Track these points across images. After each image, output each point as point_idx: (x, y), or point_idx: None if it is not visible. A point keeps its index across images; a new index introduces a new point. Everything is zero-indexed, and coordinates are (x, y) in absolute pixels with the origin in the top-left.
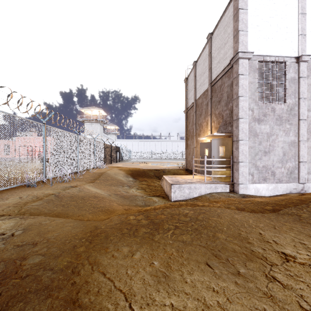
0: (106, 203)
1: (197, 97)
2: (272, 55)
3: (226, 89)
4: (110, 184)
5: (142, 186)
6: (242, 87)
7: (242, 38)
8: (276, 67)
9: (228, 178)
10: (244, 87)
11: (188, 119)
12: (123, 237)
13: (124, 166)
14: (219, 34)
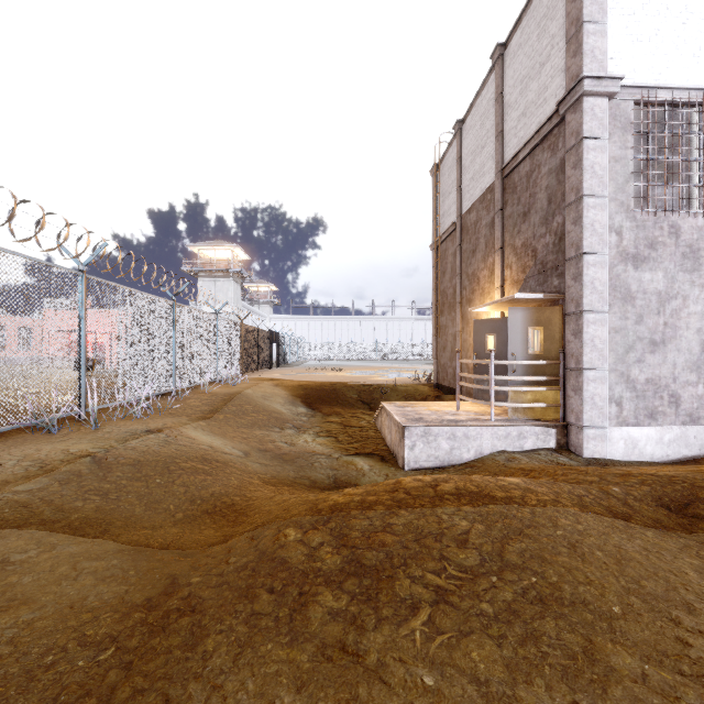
0: (230, 481)
1: (465, 208)
2: (672, 86)
3: (546, 180)
4: (249, 424)
5: (328, 428)
6: (591, 171)
7: (593, 41)
8: (681, 118)
9: (551, 411)
10: (596, 170)
11: (441, 265)
12: (252, 646)
13: (288, 377)
14: (525, 42)
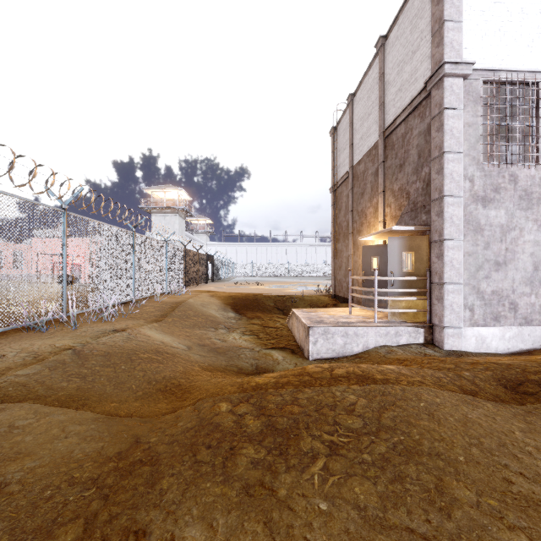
0: (177, 368)
1: (355, 161)
2: (511, 69)
3: (416, 140)
4: (191, 325)
5: (252, 329)
6: (450, 133)
7: (451, 35)
8: (519, 93)
9: (420, 315)
10: (454, 133)
11: (337, 204)
12: (195, 484)
13: (221, 290)
14: (401, 35)
